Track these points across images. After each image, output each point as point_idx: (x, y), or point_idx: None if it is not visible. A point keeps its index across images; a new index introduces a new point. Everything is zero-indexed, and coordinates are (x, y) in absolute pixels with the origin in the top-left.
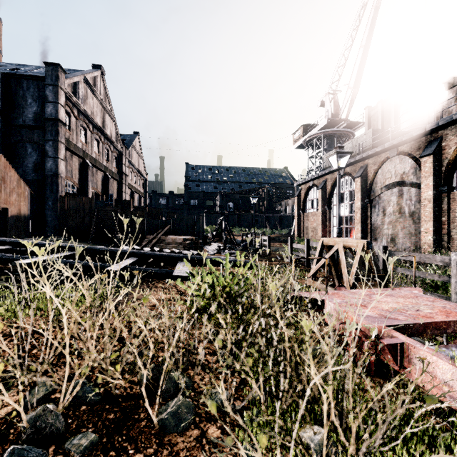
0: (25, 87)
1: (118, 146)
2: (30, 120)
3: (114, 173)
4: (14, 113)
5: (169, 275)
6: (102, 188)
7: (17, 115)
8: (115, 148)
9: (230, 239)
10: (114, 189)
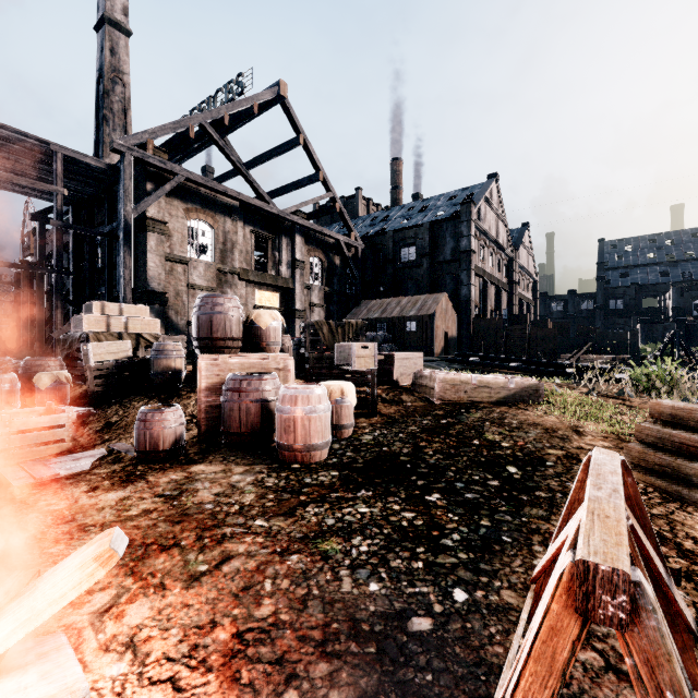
0: (444, 228)
1: (509, 252)
2: (448, 255)
3: (504, 284)
4: (437, 252)
5: (609, 379)
6: (494, 303)
7: (439, 253)
8: (505, 254)
9: (690, 363)
10: (504, 302)
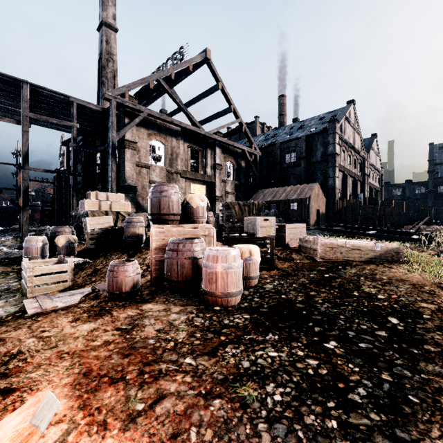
0: (316, 139)
1: (362, 154)
2: (319, 157)
3: (359, 177)
4: (311, 156)
5: None
6: (352, 190)
7: (312, 156)
8: (359, 156)
9: None
10: (358, 189)
